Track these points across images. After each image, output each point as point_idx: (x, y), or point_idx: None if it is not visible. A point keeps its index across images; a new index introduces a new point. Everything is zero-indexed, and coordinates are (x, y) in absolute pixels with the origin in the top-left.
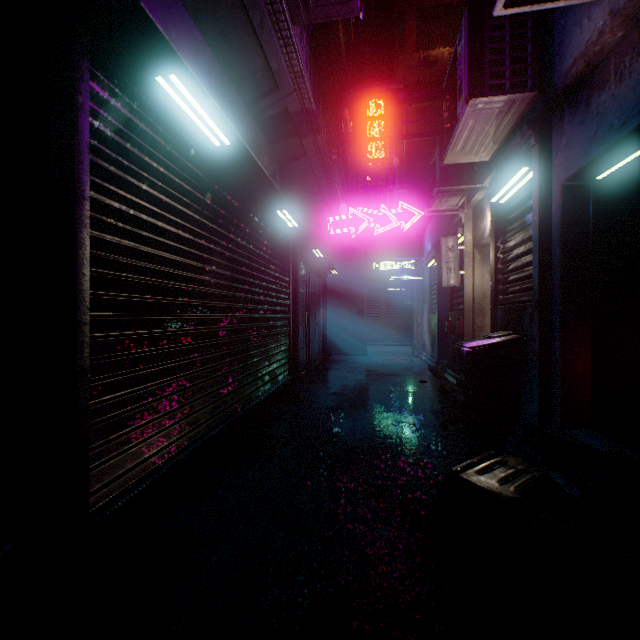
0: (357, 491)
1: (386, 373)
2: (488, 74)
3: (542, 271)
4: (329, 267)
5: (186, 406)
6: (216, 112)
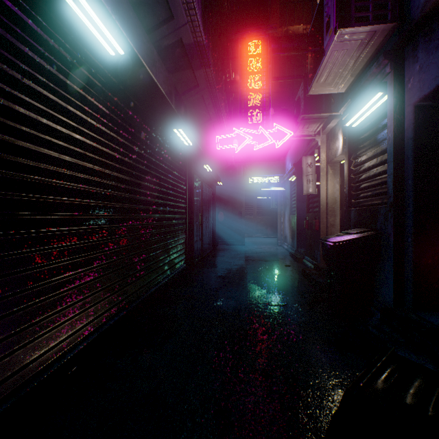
0: (243, 380)
1: (259, 259)
2: (354, 8)
3: (396, 178)
4: (217, 180)
5: (79, 302)
6: (105, 12)
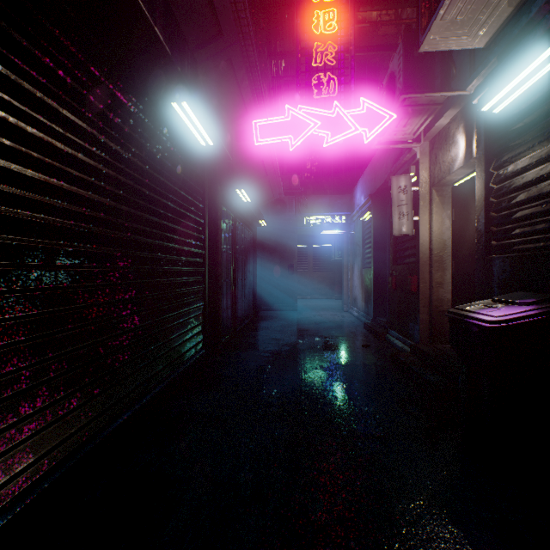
0: None
1: (321, 333)
2: None
3: None
4: (258, 218)
5: None
6: None
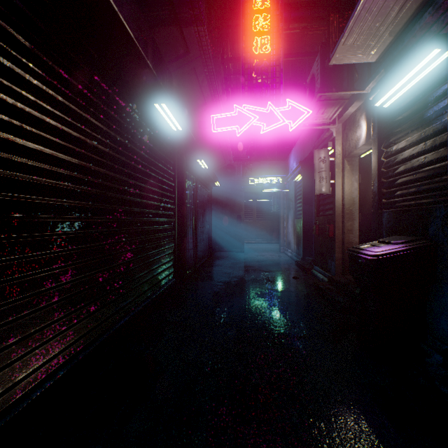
0: None
1: (262, 269)
2: None
3: None
4: (214, 180)
5: None
6: None
